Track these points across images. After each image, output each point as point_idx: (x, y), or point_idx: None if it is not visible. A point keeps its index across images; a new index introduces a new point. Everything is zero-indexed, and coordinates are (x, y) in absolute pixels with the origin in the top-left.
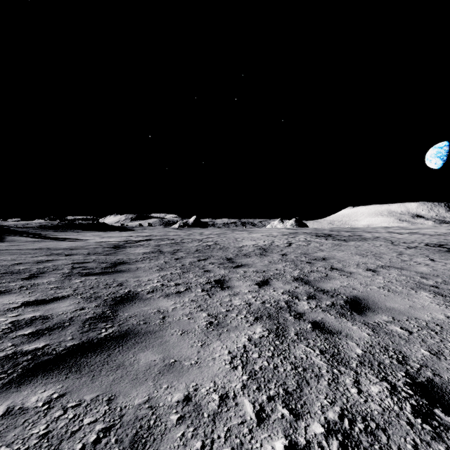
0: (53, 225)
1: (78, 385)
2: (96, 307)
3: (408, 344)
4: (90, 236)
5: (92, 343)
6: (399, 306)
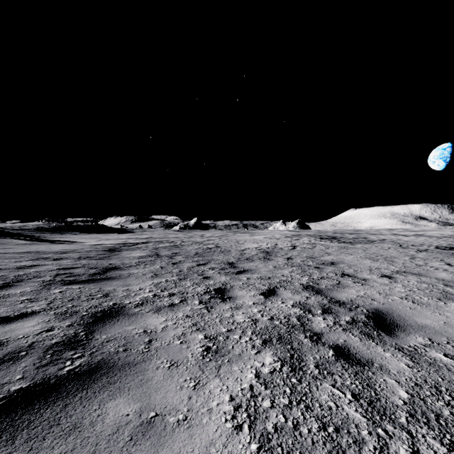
0: (50, 227)
1: None
2: (69, 327)
3: None
4: (87, 238)
5: (47, 385)
6: (431, 322)
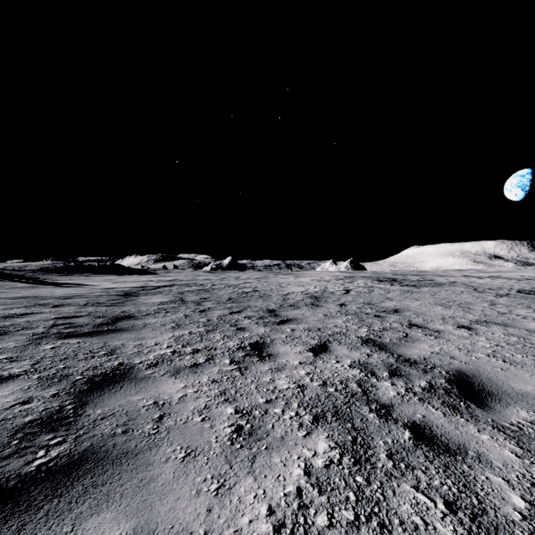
0: (57, 267)
1: None
2: (53, 397)
3: None
4: (99, 281)
5: (1, 491)
6: (533, 389)
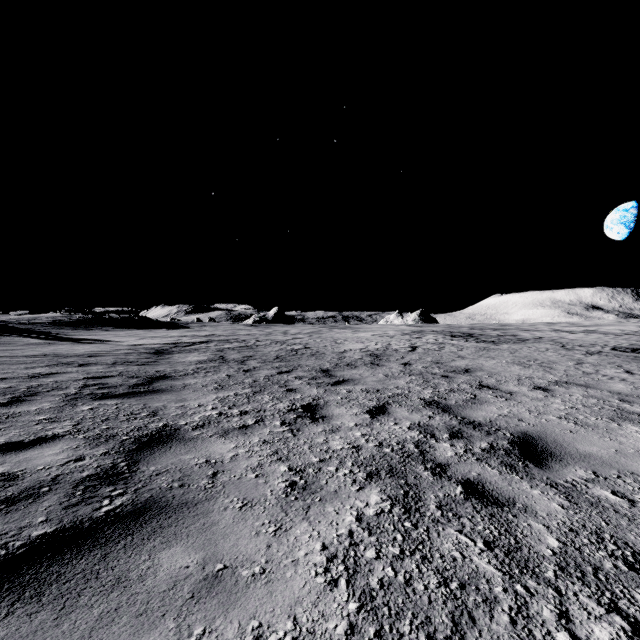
0: (71, 320)
1: (26, 633)
2: (104, 455)
3: (634, 525)
4: (123, 336)
5: (79, 530)
6: (598, 450)
